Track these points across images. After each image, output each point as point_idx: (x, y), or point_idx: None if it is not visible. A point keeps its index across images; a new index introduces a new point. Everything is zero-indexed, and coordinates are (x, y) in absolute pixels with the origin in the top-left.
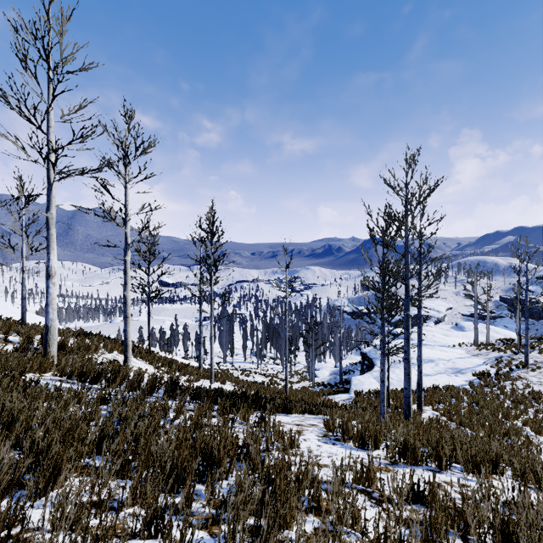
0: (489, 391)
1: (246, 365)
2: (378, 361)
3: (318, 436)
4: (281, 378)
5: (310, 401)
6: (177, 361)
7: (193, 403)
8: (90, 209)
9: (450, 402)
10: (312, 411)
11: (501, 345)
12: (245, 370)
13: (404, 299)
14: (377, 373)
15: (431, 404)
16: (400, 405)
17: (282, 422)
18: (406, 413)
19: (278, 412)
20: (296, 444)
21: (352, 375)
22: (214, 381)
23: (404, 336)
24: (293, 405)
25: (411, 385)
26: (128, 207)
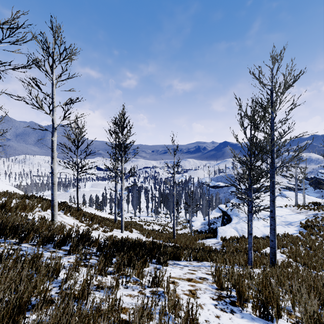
0: (315, 238)
1: (148, 218)
2: (234, 216)
3: (213, 299)
4: (170, 227)
5: (191, 245)
6: (100, 216)
7: (96, 256)
8: (20, 97)
9: (291, 247)
10: (196, 257)
11: (312, 206)
12: (147, 221)
13: (270, 170)
14: (235, 225)
15: (277, 248)
16: (257, 249)
17: (174, 277)
18: (272, 260)
19: (170, 259)
20: (193, 318)
21: (215, 225)
22: (124, 230)
23: (270, 199)
24: (181, 251)
25: (259, 233)
26: (54, 99)
